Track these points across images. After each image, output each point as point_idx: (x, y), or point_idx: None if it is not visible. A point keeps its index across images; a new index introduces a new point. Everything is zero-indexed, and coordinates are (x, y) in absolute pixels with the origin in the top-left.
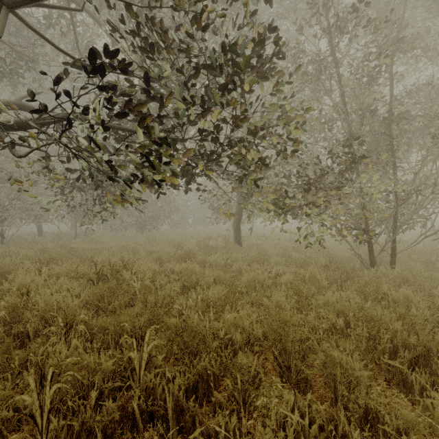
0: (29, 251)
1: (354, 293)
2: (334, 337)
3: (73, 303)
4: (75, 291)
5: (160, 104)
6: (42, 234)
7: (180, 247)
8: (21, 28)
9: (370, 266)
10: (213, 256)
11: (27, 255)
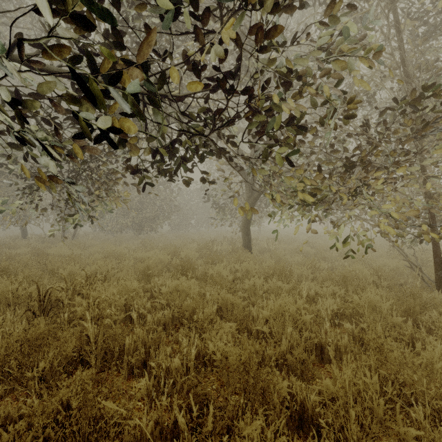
0: None
1: None
2: None
3: None
4: None
5: None
6: (26, 236)
7: (177, 253)
8: None
9: (435, 284)
10: (217, 267)
11: None
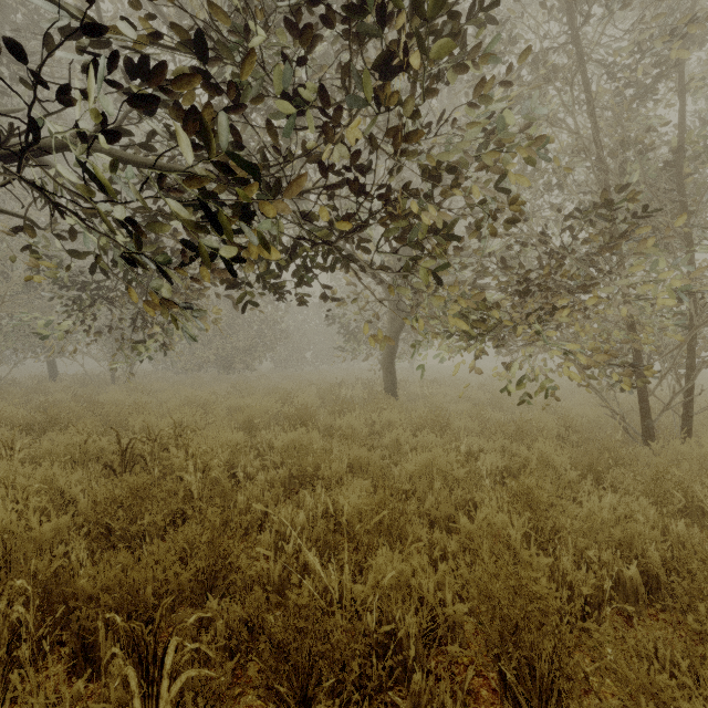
0: (22, 407)
1: (641, 499)
2: (687, 662)
3: (41, 528)
4: (72, 490)
5: (234, 97)
6: (56, 377)
7: (289, 400)
8: (5, 10)
9: (642, 437)
10: (348, 417)
11: (3, 416)
